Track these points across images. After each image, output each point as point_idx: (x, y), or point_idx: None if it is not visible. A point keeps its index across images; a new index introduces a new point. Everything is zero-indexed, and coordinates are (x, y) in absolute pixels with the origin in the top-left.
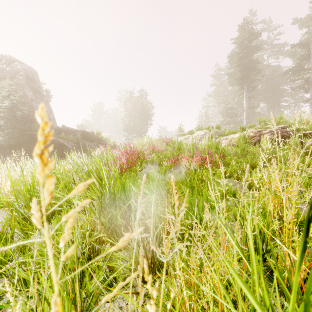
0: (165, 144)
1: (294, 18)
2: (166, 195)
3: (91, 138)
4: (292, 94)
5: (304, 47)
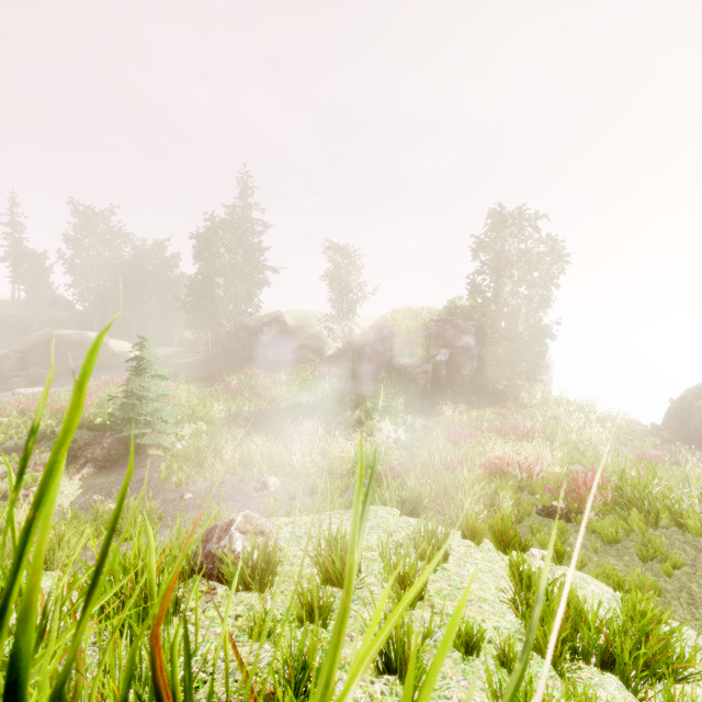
0: None
1: None
2: None
3: None
4: None
5: None
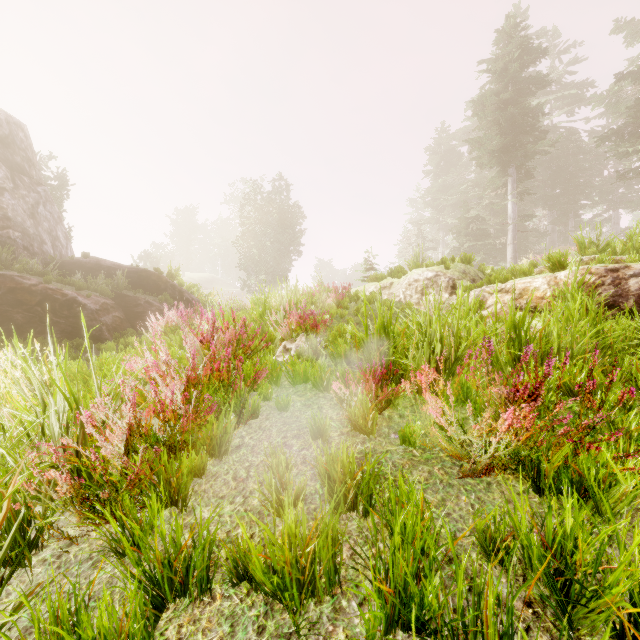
0: (334, 301)
1: (617, 18)
2: None
3: (155, 285)
4: (601, 192)
5: None
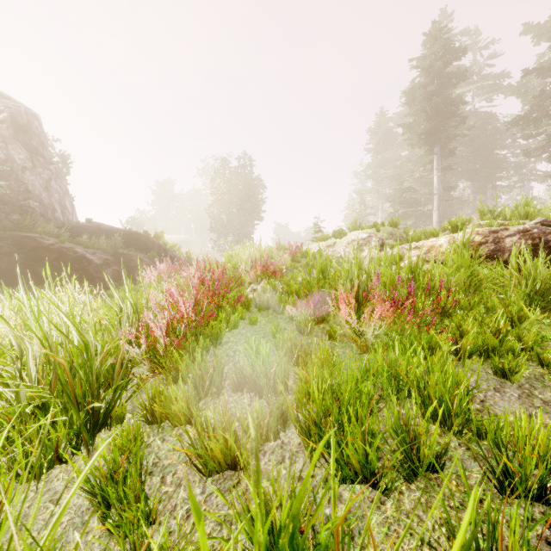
0: (289, 257)
1: (525, 22)
2: (302, 449)
3: (145, 245)
4: (516, 166)
5: (548, 75)
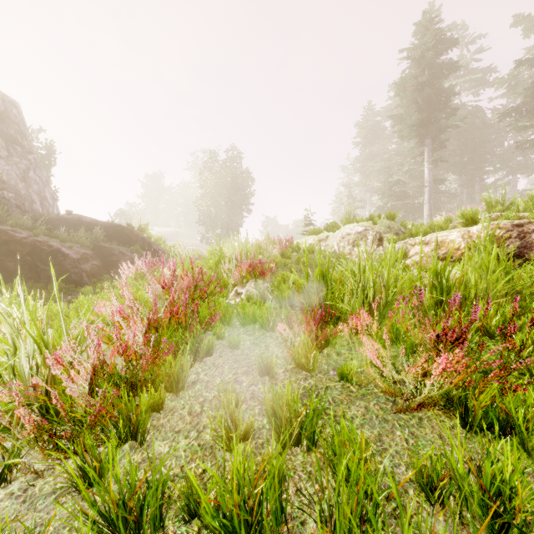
0: (279, 252)
1: (516, 14)
2: None
3: (128, 238)
4: (502, 160)
5: None
